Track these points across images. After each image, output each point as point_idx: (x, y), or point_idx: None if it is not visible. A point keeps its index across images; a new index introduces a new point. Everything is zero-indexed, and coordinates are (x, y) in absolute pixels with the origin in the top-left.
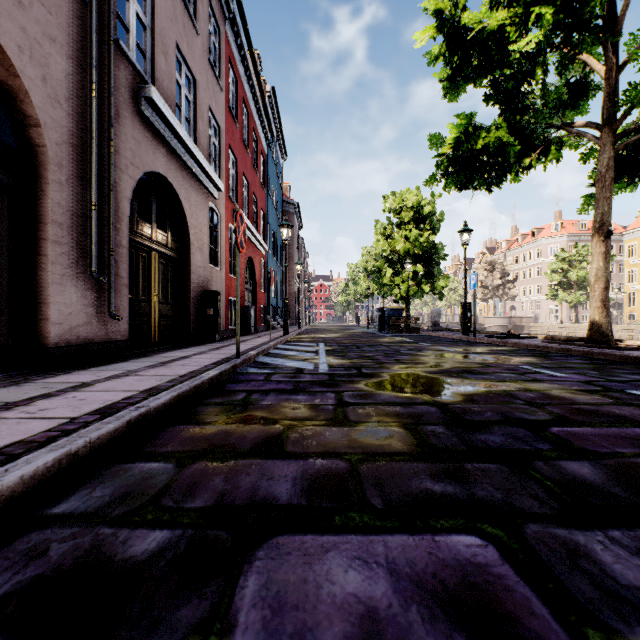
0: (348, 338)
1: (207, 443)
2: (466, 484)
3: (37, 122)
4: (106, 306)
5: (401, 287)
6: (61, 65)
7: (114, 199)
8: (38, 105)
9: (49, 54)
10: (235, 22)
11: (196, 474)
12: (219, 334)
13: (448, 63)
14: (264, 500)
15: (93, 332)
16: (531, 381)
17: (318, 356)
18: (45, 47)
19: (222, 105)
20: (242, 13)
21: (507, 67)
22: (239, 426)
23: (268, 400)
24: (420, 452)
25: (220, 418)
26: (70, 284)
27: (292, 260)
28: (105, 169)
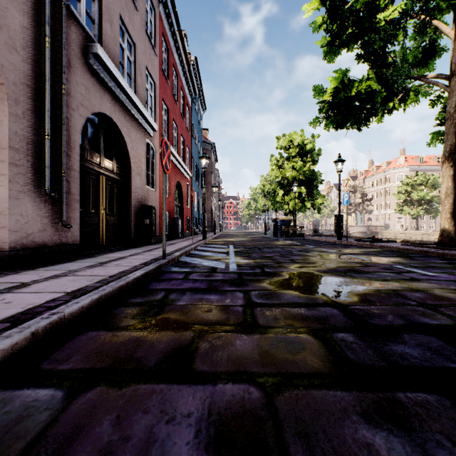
0: (251, 241)
1: (112, 357)
2: (413, 434)
3: None
4: (59, 217)
5: (290, 204)
6: (18, 19)
7: (66, 132)
8: None
9: (6, 8)
10: (167, 5)
11: (84, 410)
12: (154, 238)
13: (328, 31)
14: None
15: (47, 238)
16: (410, 280)
17: (228, 256)
18: (2, 2)
19: (157, 67)
20: None
21: (374, 33)
22: (151, 332)
23: (183, 300)
24: (339, 372)
25: (135, 322)
26: (26, 199)
27: (210, 184)
28: (58, 107)
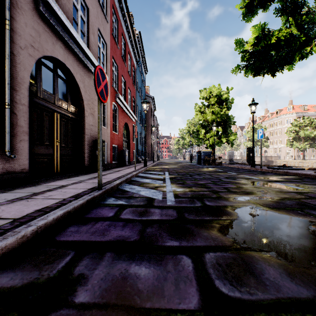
0: (182, 168)
1: None
2: None
3: None
4: (4, 147)
5: (210, 140)
6: None
7: (13, 67)
8: None
9: None
10: None
11: None
12: (105, 166)
13: None
14: None
15: None
16: None
17: (165, 184)
18: None
19: (108, 31)
20: None
21: None
22: None
23: (91, 283)
24: None
25: None
26: None
27: (150, 126)
28: (3, 42)
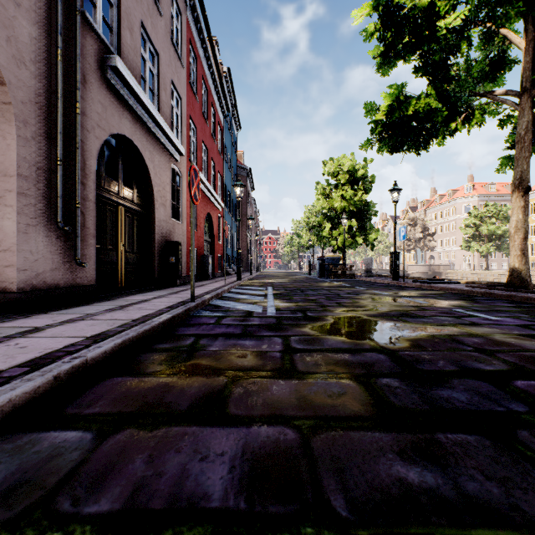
0: (293, 283)
1: (141, 401)
2: (447, 469)
3: (2, 80)
4: (73, 254)
5: (338, 239)
6: (27, 29)
7: (81, 157)
8: (2, 64)
9: (14, 17)
10: (195, 9)
11: (115, 450)
12: (181, 279)
13: (382, 40)
14: (190, 499)
15: (60, 278)
16: (470, 325)
17: (266, 299)
18: (10, 10)
19: (183, 80)
20: (201, 1)
21: (435, 42)
22: (180, 378)
23: (215, 346)
24: (380, 415)
25: (163, 367)
26: (36, 233)
27: (245, 216)
28: (72, 129)
